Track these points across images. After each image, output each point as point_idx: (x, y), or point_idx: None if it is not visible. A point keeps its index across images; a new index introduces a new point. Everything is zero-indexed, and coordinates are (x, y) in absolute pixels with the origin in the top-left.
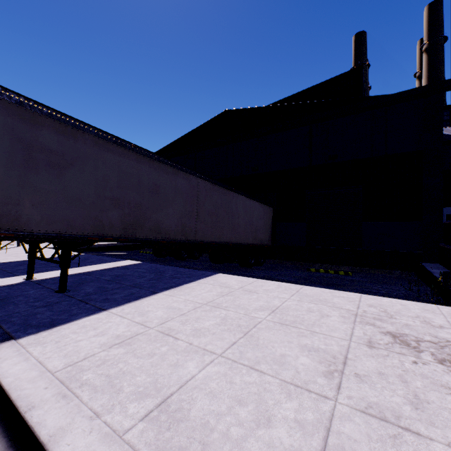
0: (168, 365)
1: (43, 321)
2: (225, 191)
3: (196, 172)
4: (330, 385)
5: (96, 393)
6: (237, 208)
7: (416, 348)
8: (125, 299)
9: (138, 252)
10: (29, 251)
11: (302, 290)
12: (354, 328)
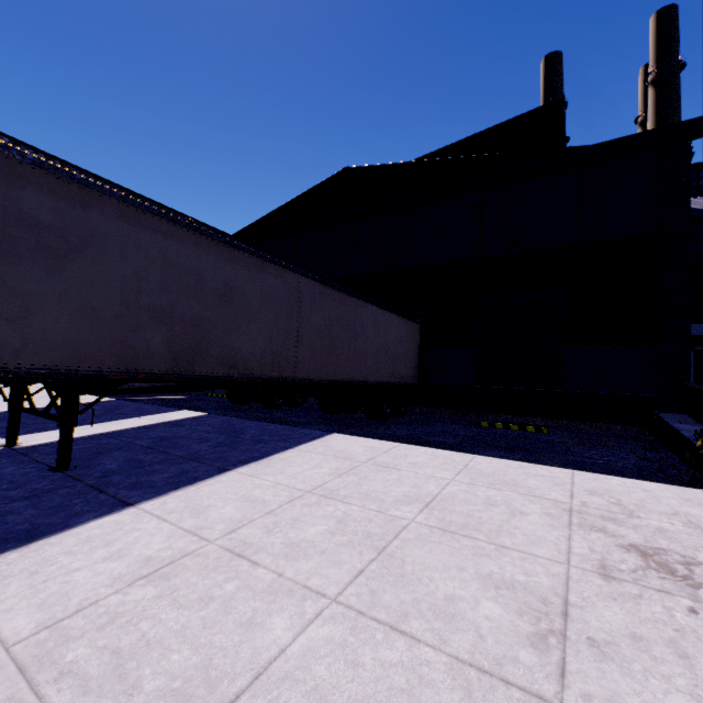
0: (235, 624)
1: (15, 529)
2: (345, 297)
3: (297, 265)
4: (546, 666)
5: (85, 696)
6: (363, 326)
7: (687, 579)
8: (170, 484)
9: (204, 395)
10: (11, 397)
11: (474, 464)
12: (571, 538)
